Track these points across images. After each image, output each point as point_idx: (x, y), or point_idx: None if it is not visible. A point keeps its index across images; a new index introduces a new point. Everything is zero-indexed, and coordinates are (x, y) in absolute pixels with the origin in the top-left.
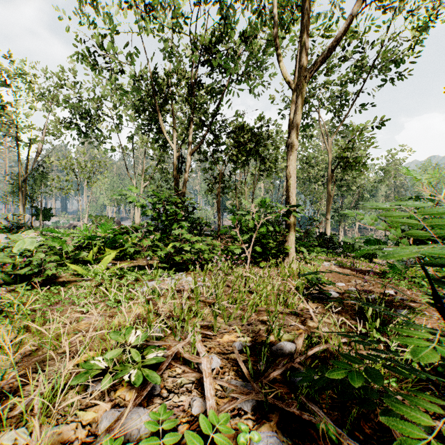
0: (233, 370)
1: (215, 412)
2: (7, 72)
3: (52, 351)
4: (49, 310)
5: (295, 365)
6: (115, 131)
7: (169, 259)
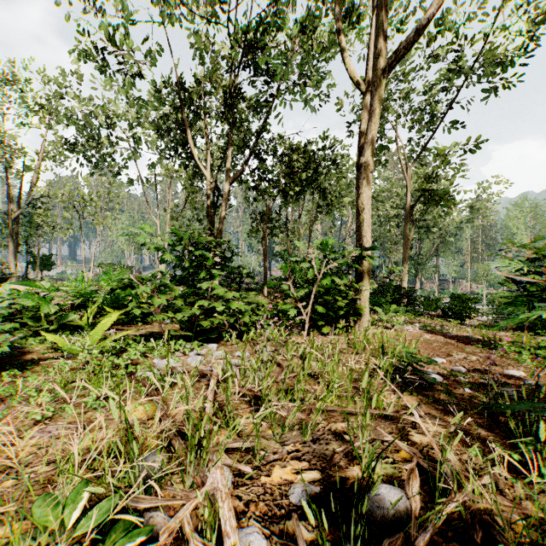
0: None
1: None
2: None
3: None
4: None
5: None
6: (133, 156)
7: (194, 323)
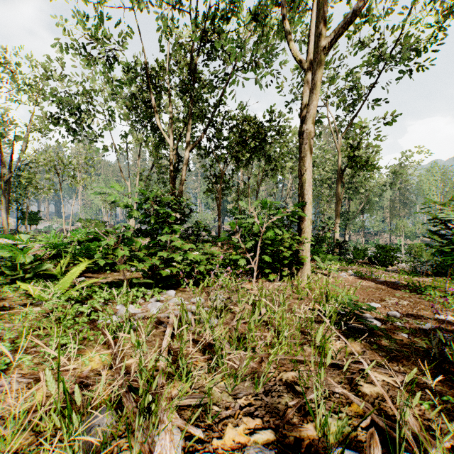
0: None
1: None
2: None
3: None
4: None
5: None
6: (108, 128)
7: (155, 272)
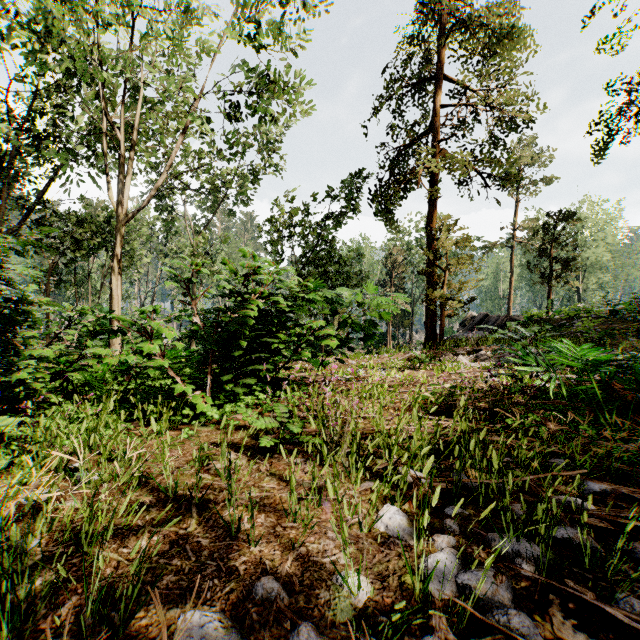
0: None
1: None
2: None
3: None
4: None
5: None
6: None
7: None
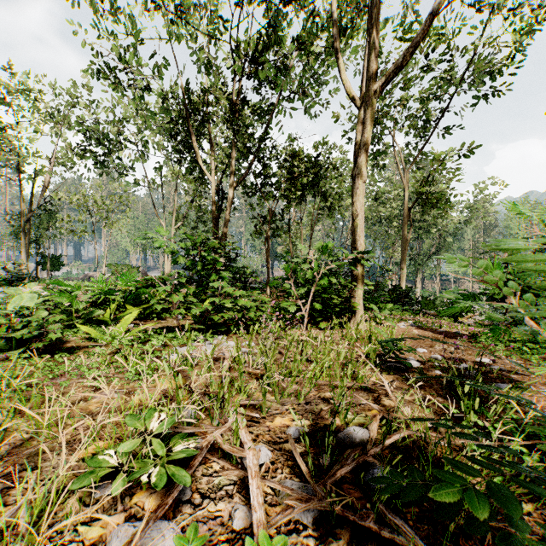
0: (287, 467)
1: (265, 529)
2: (7, 87)
3: (50, 441)
4: (51, 385)
5: (368, 459)
6: (140, 160)
7: (206, 318)
